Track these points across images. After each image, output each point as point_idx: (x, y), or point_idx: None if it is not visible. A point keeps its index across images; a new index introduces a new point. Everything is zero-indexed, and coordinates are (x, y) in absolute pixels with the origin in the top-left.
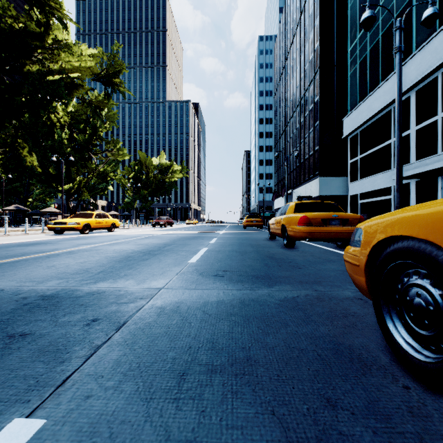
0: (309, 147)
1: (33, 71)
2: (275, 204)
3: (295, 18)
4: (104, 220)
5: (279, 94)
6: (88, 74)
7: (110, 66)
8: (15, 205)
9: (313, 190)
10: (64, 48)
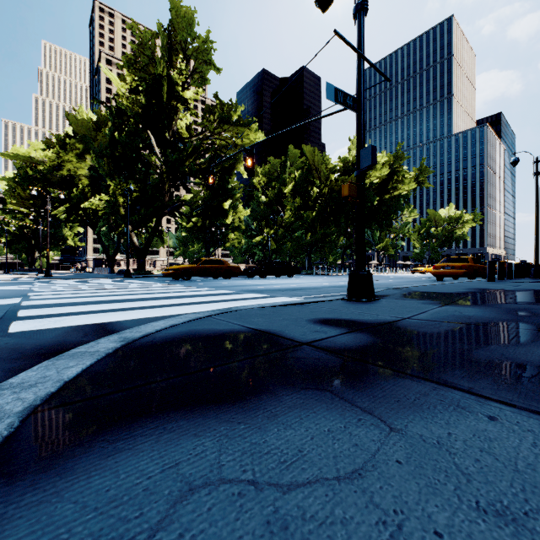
0: None
1: (386, 198)
2: None
3: None
4: (430, 268)
5: None
6: (410, 189)
7: (419, 174)
8: None
9: None
10: (400, 182)
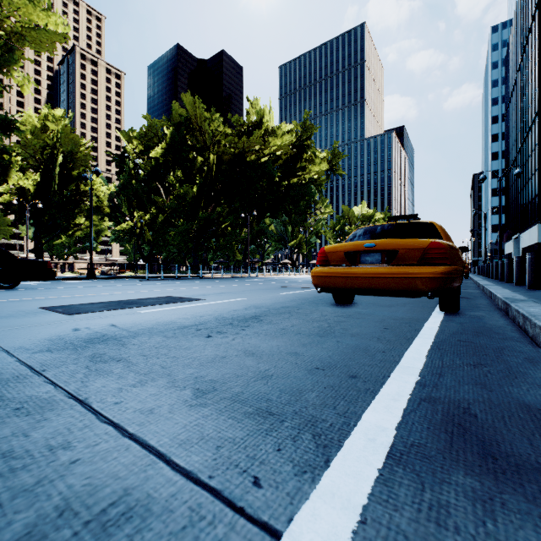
0: (531, 190)
1: (295, 182)
2: (506, 249)
3: (522, 41)
4: None
5: (510, 117)
6: (321, 173)
7: (331, 158)
8: (270, 259)
9: (534, 236)
10: (310, 163)
